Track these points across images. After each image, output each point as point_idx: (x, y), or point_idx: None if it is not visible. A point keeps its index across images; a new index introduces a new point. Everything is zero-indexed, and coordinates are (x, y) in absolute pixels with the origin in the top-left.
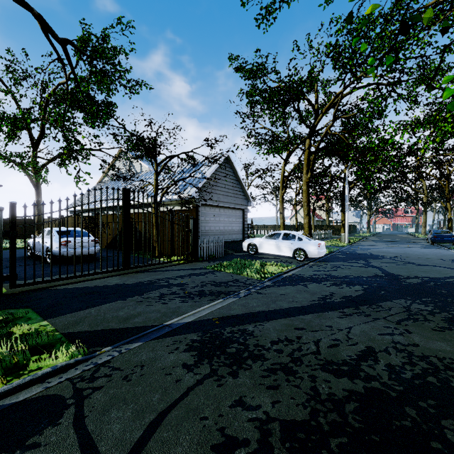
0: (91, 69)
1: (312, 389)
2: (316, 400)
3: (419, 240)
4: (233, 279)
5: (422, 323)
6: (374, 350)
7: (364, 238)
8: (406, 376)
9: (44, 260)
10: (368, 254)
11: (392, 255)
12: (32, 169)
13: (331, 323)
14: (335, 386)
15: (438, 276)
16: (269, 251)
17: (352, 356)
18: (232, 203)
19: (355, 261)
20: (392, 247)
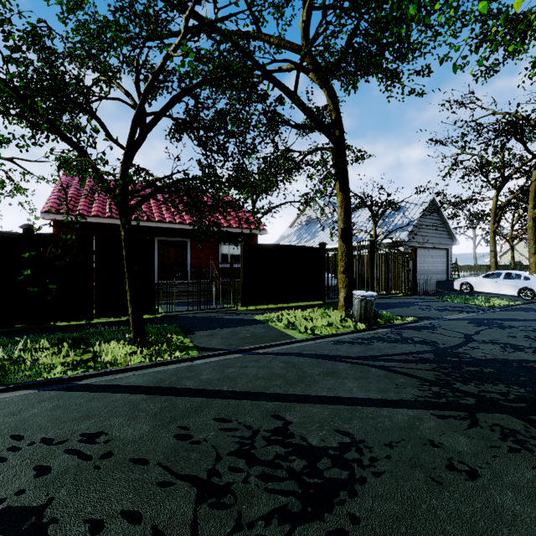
0: None
1: None
2: None
3: None
4: (464, 305)
5: None
6: None
7: None
8: None
9: None
10: None
11: None
12: None
13: None
14: None
15: None
16: (487, 290)
17: None
18: (436, 244)
19: None
20: None
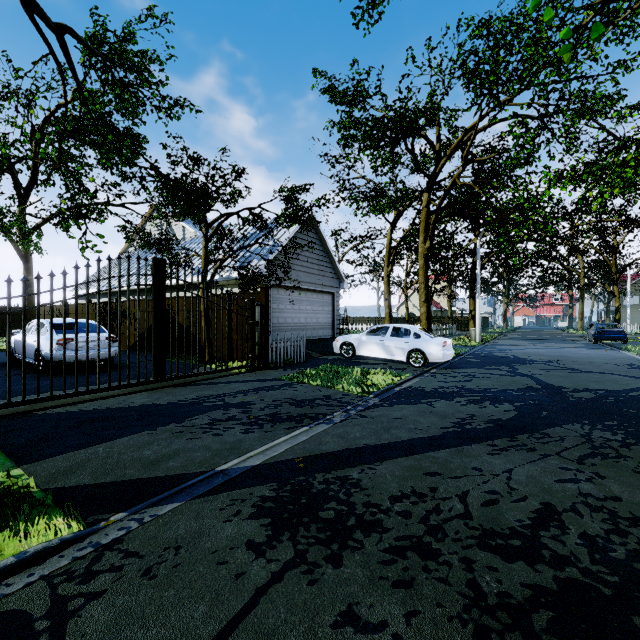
0: (106, 77)
1: (470, 584)
2: (480, 607)
3: (576, 338)
4: (322, 395)
5: (615, 461)
6: (555, 508)
7: (501, 335)
8: (617, 555)
9: (32, 368)
10: (511, 357)
11: (545, 358)
12: (19, 232)
13: (479, 464)
14: (507, 579)
15: (616, 388)
16: (372, 353)
17: (524, 520)
18: (317, 285)
19: (494, 367)
20: (542, 348)
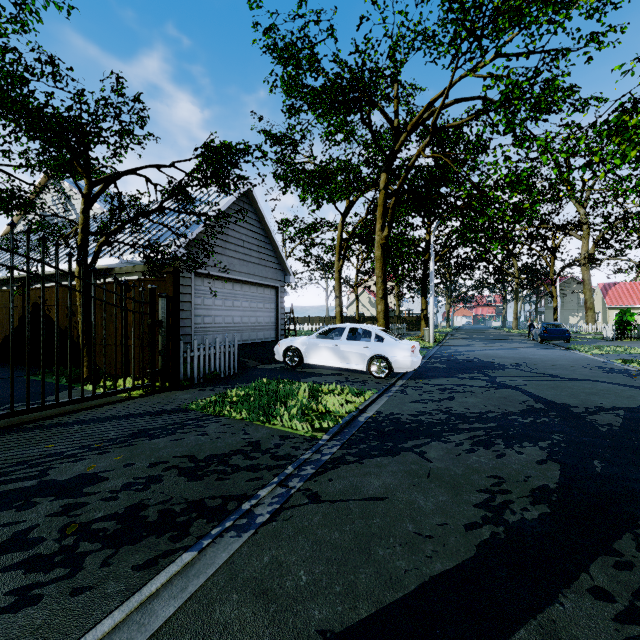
0: None
1: None
2: None
3: (518, 337)
4: (247, 441)
5: None
6: None
7: (449, 335)
8: None
9: None
10: (476, 360)
11: (510, 361)
12: None
13: None
14: None
15: (628, 404)
16: (323, 361)
17: None
18: (257, 276)
19: (468, 375)
20: (498, 348)
